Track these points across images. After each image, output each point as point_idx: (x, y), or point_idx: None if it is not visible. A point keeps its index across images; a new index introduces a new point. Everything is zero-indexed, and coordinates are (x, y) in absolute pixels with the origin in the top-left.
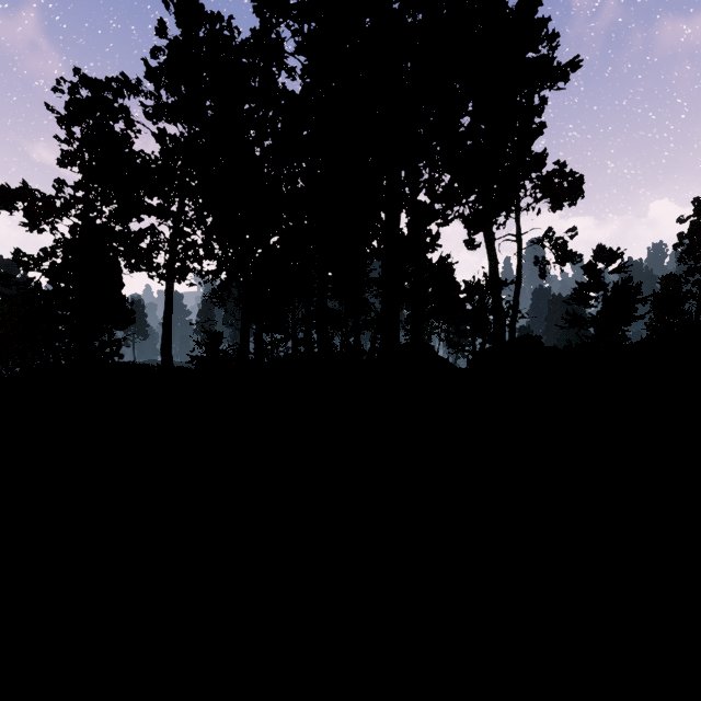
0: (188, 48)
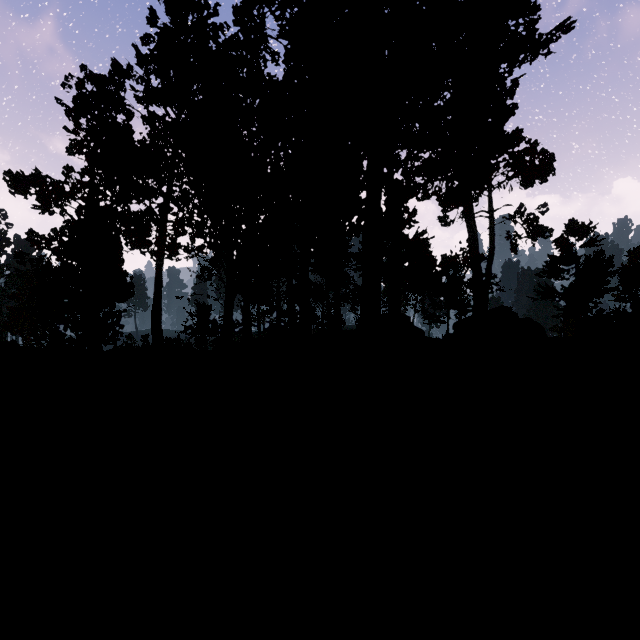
0: (177, 35)
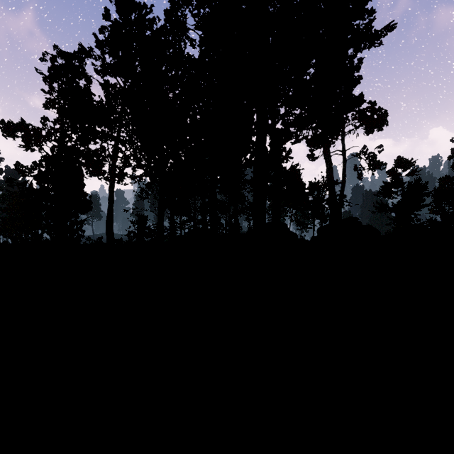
0: (124, 27)
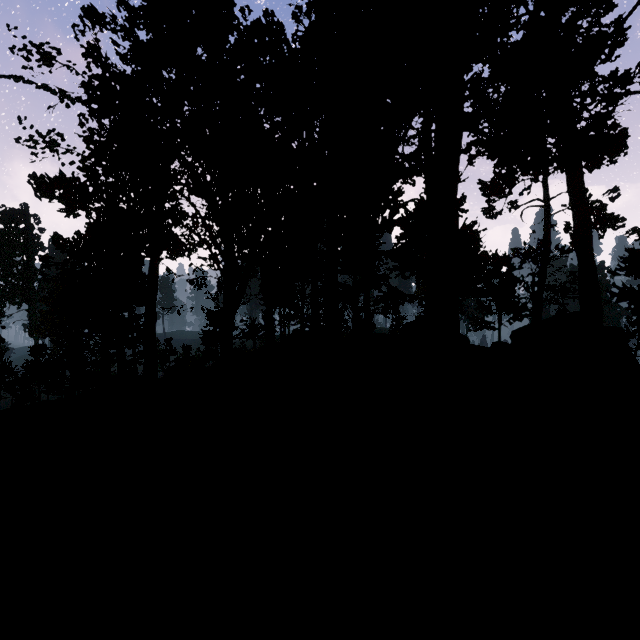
0: None
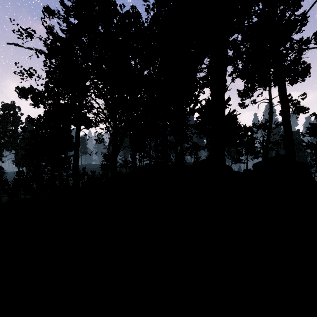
0: None
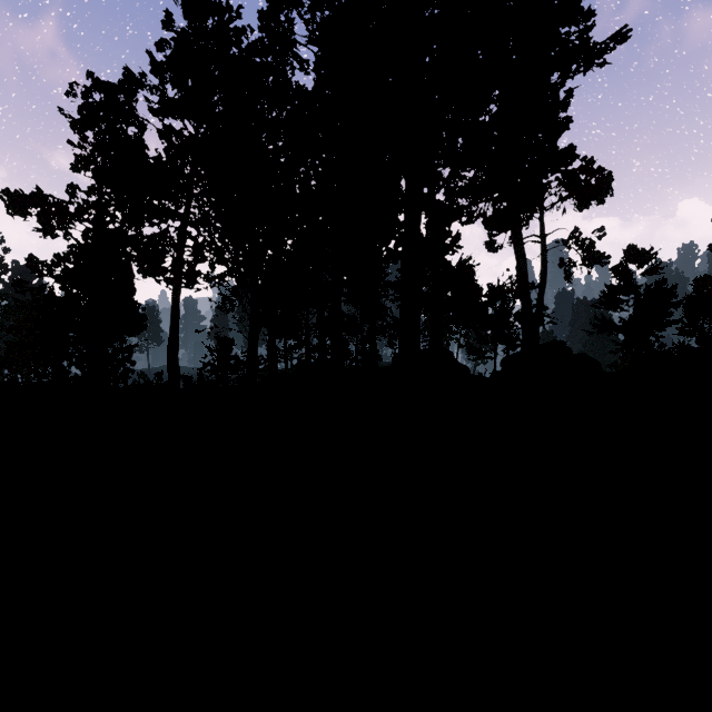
0: (196, 40)
